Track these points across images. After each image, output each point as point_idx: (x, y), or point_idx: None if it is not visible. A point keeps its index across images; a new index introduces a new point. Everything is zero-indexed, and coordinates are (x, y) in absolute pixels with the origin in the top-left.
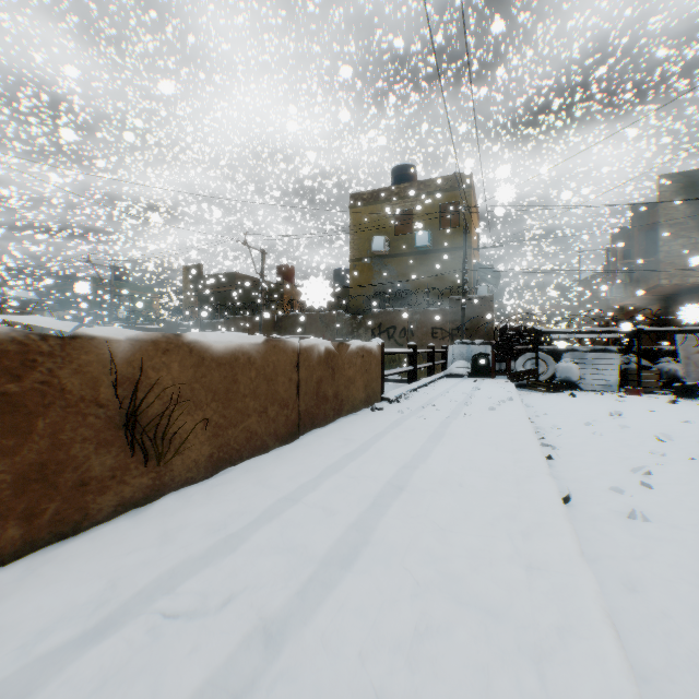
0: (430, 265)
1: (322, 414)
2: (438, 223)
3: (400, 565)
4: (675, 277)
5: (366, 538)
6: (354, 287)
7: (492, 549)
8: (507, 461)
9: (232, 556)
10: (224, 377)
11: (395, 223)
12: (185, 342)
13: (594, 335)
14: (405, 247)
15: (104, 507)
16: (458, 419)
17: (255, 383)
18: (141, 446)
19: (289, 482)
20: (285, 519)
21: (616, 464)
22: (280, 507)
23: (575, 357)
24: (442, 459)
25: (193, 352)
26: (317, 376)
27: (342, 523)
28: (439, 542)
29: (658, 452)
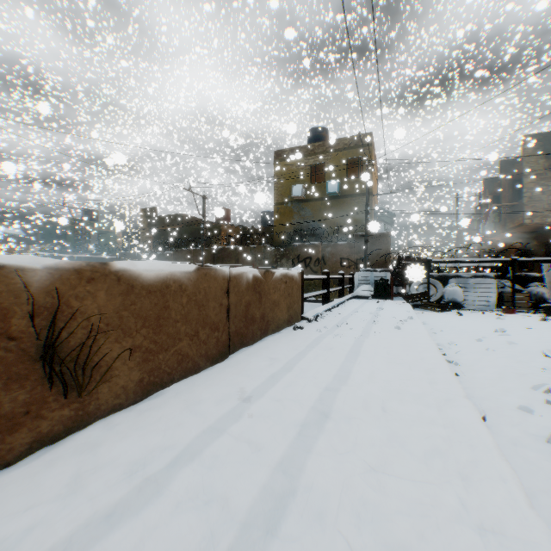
0: (339, 208)
1: (250, 334)
2: (345, 174)
3: (334, 528)
4: (536, 218)
5: (293, 484)
6: (278, 226)
7: (434, 502)
8: (423, 382)
9: (143, 513)
10: (155, 304)
11: (311, 174)
12: (112, 270)
13: (474, 264)
14: (319, 193)
15: (15, 445)
16: (369, 338)
17: (186, 309)
18: (60, 378)
19: (216, 407)
20: (208, 456)
21: (516, 381)
22: (204, 440)
23: (459, 282)
24: (362, 379)
25: (122, 280)
26: (245, 300)
27: (267, 463)
28: (373, 489)
29: (549, 368)
